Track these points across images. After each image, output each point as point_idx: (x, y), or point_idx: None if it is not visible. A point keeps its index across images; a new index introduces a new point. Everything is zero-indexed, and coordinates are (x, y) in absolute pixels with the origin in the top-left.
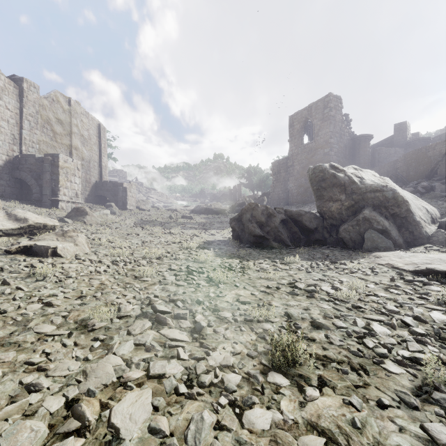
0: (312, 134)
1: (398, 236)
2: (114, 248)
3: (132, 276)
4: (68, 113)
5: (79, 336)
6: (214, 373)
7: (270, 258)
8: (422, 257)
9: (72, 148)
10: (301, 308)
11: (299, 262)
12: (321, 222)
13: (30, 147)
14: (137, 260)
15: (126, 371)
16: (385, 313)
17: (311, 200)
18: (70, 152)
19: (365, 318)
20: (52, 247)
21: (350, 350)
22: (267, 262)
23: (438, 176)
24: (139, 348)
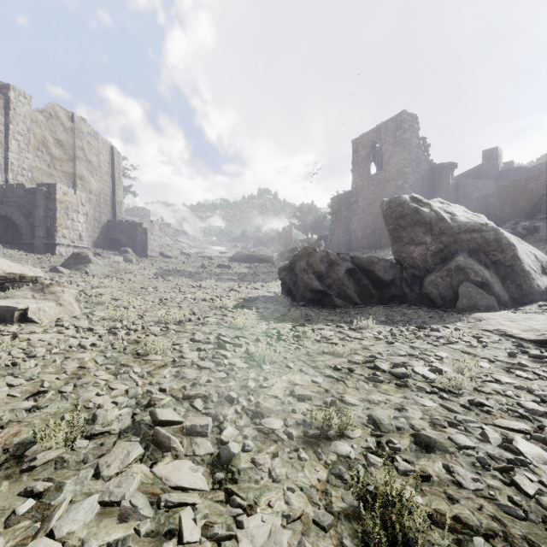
0: (381, 163)
1: (503, 291)
2: (118, 308)
3: (134, 352)
4: (71, 133)
5: None
6: None
7: (334, 321)
8: (543, 320)
9: (75, 177)
10: (392, 407)
11: (374, 327)
12: (399, 272)
13: (19, 175)
14: (147, 327)
15: None
16: (525, 415)
17: (379, 245)
18: (74, 182)
19: (497, 426)
20: (20, 308)
21: (499, 504)
22: (331, 327)
23: (542, 214)
24: (107, 513)
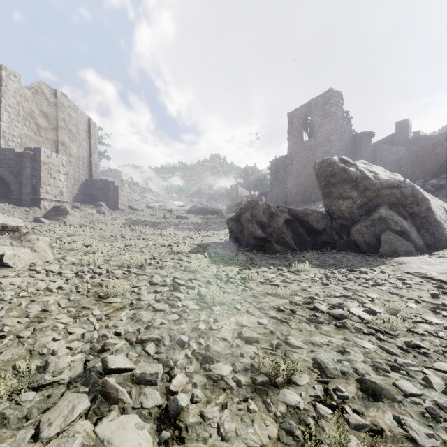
0: (311, 132)
1: (419, 238)
2: (88, 253)
3: (96, 295)
4: (54, 106)
5: None
6: None
7: (275, 264)
8: None
9: (58, 143)
10: (334, 349)
11: (309, 270)
12: (330, 222)
13: (10, 141)
14: (111, 271)
15: None
16: None
17: (310, 199)
18: (56, 147)
19: (437, 370)
20: None
21: None
22: (272, 270)
23: (446, 174)
24: None
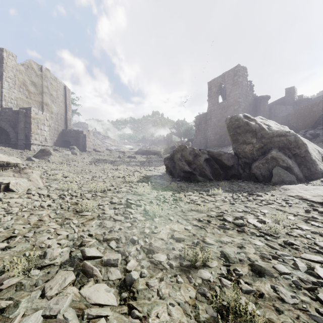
0: (225, 96)
1: (299, 172)
2: (66, 182)
3: (74, 210)
4: (40, 78)
5: None
6: None
7: (197, 190)
8: None
9: (43, 104)
10: (235, 245)
11: (222, 194)
12: (237, 161)
13: (9, 102)
14: (83, 194)
15: None
16: (320, 251)
17: (224, 144)
18: (42, 107)
19: (303, 259)
20: (5, 182)
21: (310, 314)
22: (196, 194)
23: (321, 126)
24: None
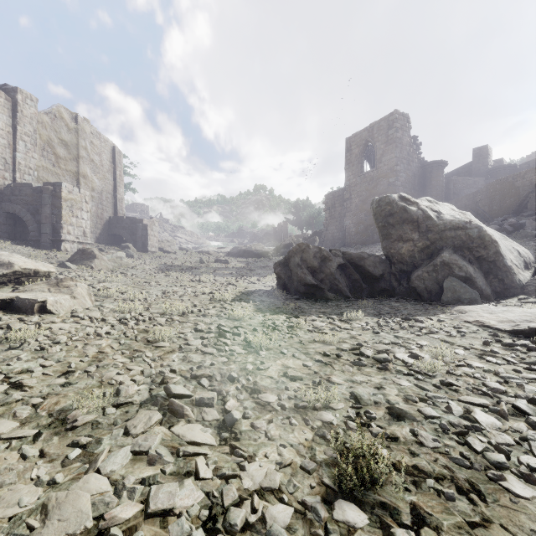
0: (374, 161)
1: (486, 285)
2: (125, 301)
3: (144, 340)
4: (75, 133)
5: (50, 438)
6: (250, 505)
7: (326, 313)
8: (520, 312)
9: (79, 175)
10: (372, 386)
11: (362, 318)
12: (388, 268)
13: (26, 174)
14: (153, 318)
15: (112, 504)
16: (487, 393)
17: (372, 240)
18: (77, 180)
19: (461, 402)
20: (40, 300)
21: (451, 457)
22: (322, 319)
23: (528, 211)
24: (138, 459)
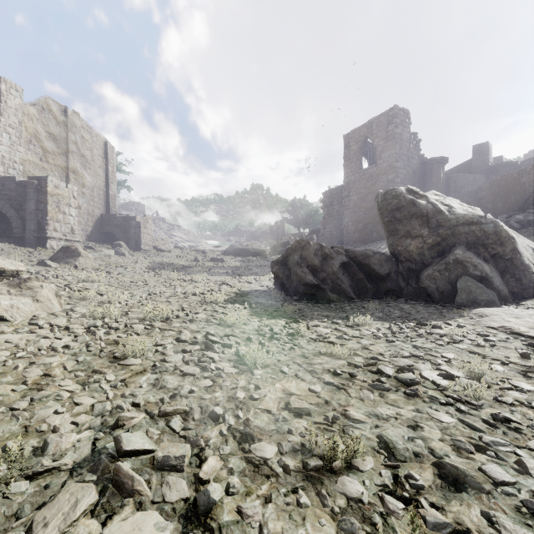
0: (372, 158)
1: (503, 285)
2: (103, 304)
3: (111, 355)
4: (64, 127)
5: None
6: None
7: (329, 317)
8: None
9: (68, 171)
10: (404, 424)
11: (371, 323)
12: (395, 266)
13: (10, 168)
14: (130, 325)
15: None
16: None
17: (371, 238)
18: (67, 176)
19: (533, 451)
20: None
21: None
22: (326, 324)
23: None
24: None
